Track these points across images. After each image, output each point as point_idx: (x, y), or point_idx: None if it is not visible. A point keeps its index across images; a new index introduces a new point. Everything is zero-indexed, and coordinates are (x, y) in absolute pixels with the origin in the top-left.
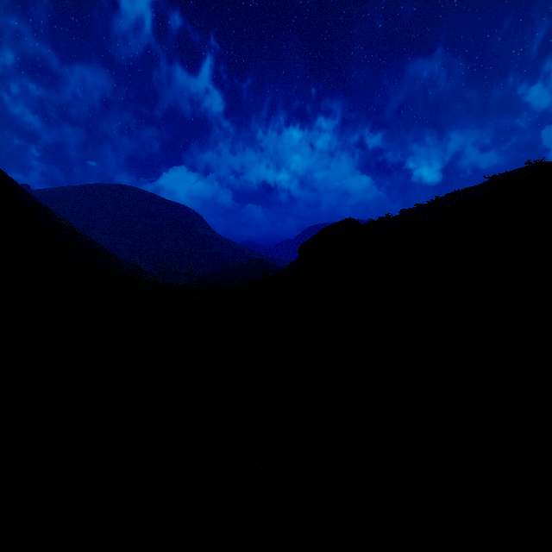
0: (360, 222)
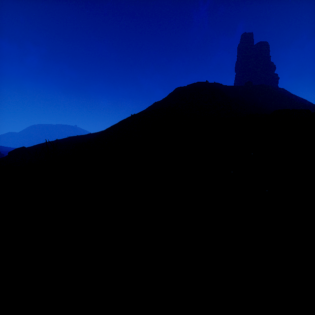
0: (26, 148)
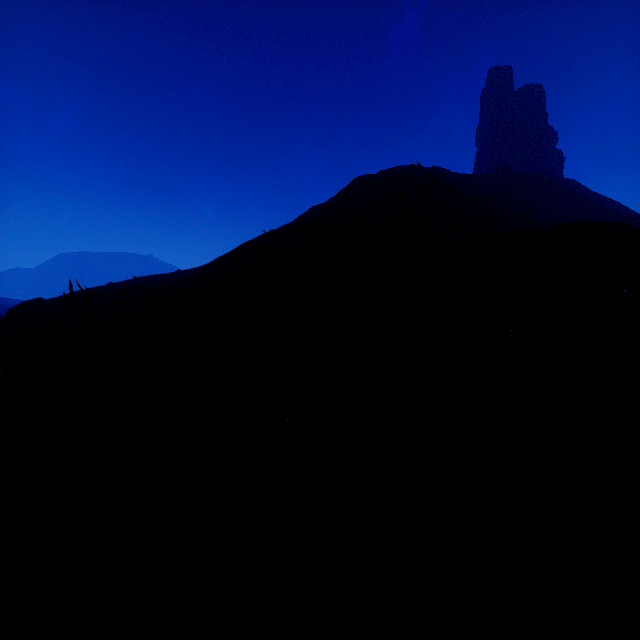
0: (44, 300)
